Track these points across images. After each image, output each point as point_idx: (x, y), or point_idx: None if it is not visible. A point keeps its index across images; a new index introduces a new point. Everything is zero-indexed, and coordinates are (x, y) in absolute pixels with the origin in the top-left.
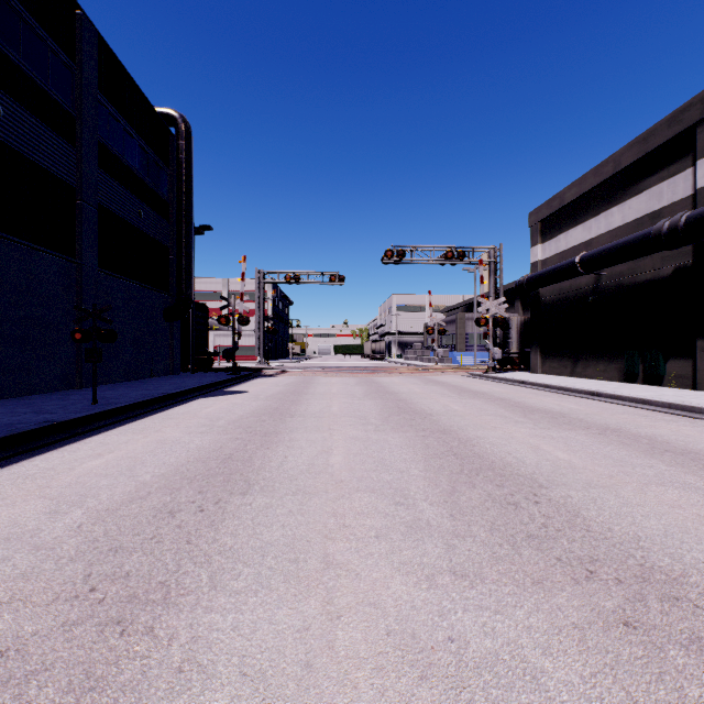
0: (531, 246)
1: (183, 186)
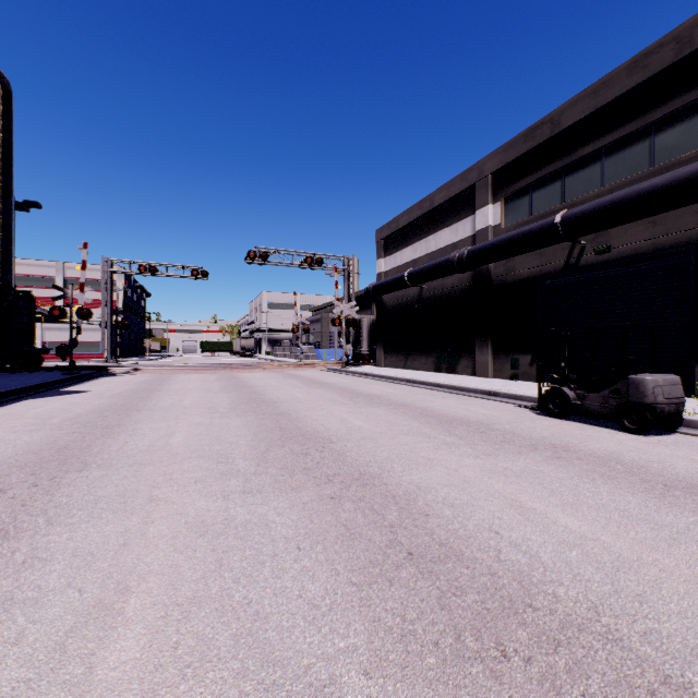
0: (377, 259)
1: None
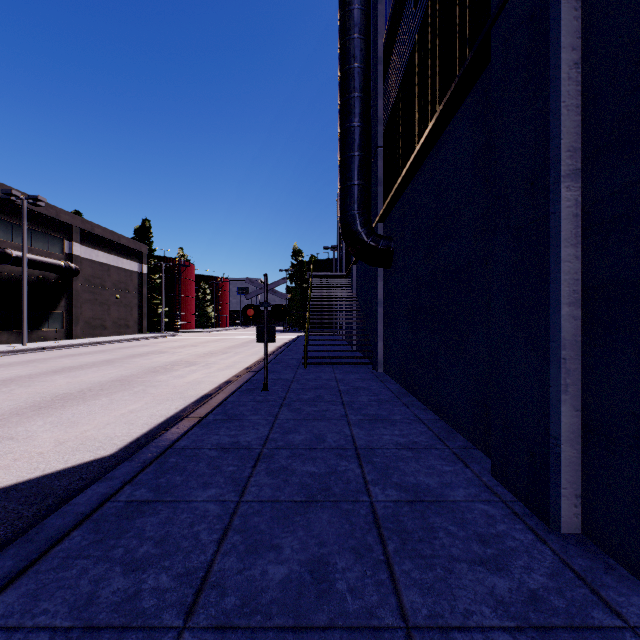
0: None
1: None
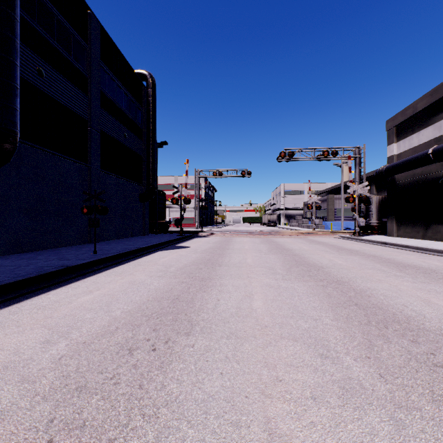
0: (388, 145)
1: (150, 117)
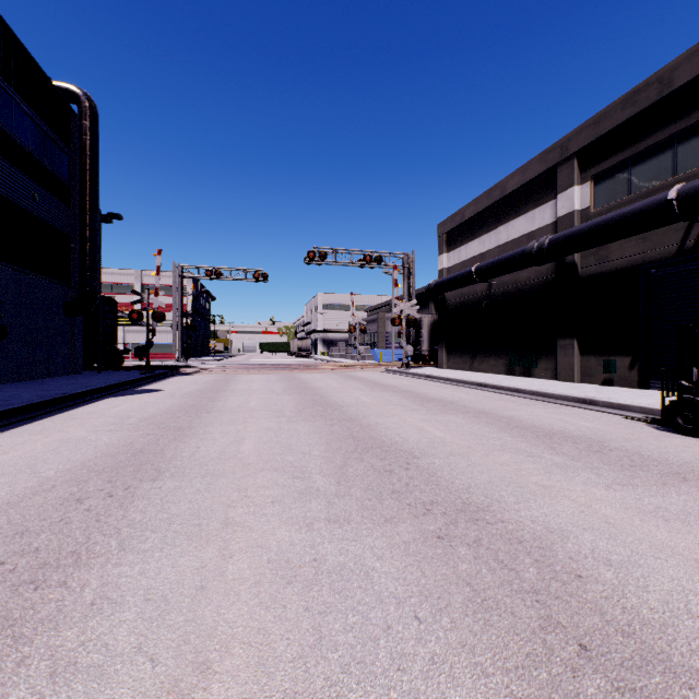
0: (439, 255)
1: (87, 170)
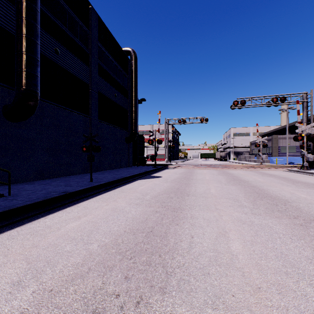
0: None
1: (133, 81)
